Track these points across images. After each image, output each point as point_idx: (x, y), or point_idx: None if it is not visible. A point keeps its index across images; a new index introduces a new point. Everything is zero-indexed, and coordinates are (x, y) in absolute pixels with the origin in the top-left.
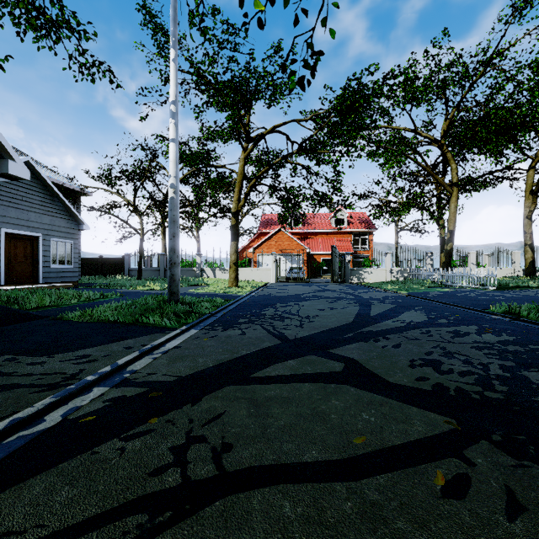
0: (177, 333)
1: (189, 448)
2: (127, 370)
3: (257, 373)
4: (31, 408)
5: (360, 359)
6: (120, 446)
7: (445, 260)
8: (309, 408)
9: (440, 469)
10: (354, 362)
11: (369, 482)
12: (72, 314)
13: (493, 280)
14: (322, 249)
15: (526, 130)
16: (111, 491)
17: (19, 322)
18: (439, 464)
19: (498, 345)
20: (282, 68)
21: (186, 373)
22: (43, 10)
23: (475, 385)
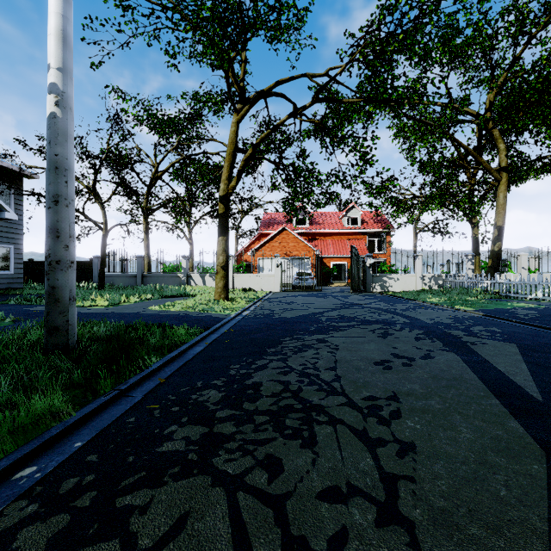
0: None
1: None
2: None
3: None
4: None
5: None
6: None
7: (491, 264)
8: None
9: None
10: None
11: None
12: None
13: None
14: (333, 252)
15: None
16: None
17: None
18: None
19: None
20: None
21: None
22: None
23: None
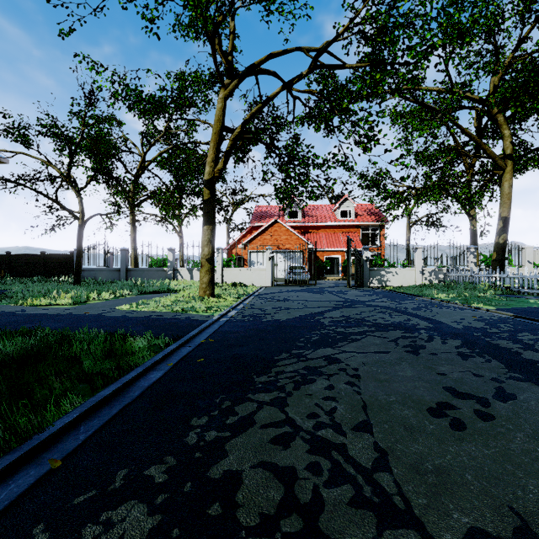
0: None
1: None
2: None
3: None
4: None
5: None
6: None
7: (496, 257)
8: None
9: None
10: None
11: None
12: None
13: None
14: (326, 245)
15: None
16: None
17: None
18: None
19: None
20: None
21: None
22: None
23: None
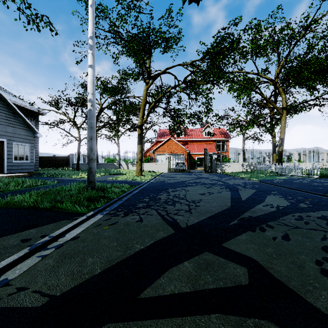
0: (81, 220)
1: None
2: None
3: (148, 289)
4: None
5: (260, 259)
6: None
7: (278, 158)
8: None
9: None
10: (257, 265)
11: None
12: (3, 200)
13: (316, 171)
14: (197, 151)
15: None
16: None
17: None
18: None
19: None
20: None
21: (63, 288)
22: None
23: None
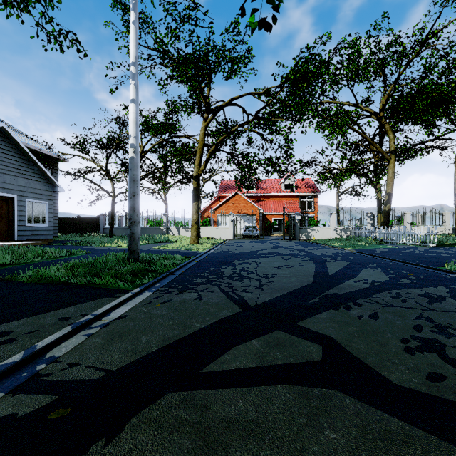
0: (127, 297)
1: None
2: (46, 356)
3: (211, 364)
4: None
5: (338, 337)
6: None
7: (383, 220)
8: (292, 451)
9: None
10: (334, 343)
11: None
12: (24, 274)
13: (433, 238)
14: (274, 210)
15: None
16: None
17: None
18: None
19: None
20: (241, 10)
21: (119, 364)
22: None
23: None
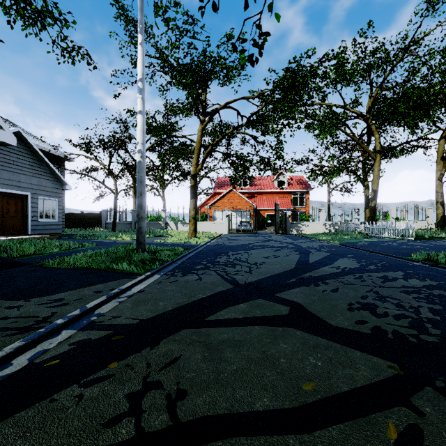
0: (142, 278)
1: (144, 395)
2: (95, 313)
3: (211, 316)
4: (0, 352)
5: (303, 302)
6: (78, 393)
7: (369, 215)
8: (259, 351)
9: (390, 419)
10: (299, 306)
11: (321, 434)
12: (52, 261)
13: (411, 232)
14: (267, 206)
15: (438, 106)
16: (63, 445)
17: (5, 269)
18: (388, 413)
19: (424, 290)
20: (234, 47)
21: (147, 316)
22: (29, 1)
23: (410, 328)
